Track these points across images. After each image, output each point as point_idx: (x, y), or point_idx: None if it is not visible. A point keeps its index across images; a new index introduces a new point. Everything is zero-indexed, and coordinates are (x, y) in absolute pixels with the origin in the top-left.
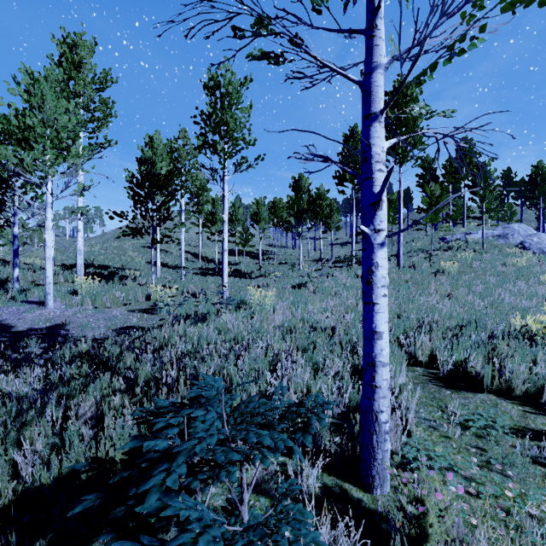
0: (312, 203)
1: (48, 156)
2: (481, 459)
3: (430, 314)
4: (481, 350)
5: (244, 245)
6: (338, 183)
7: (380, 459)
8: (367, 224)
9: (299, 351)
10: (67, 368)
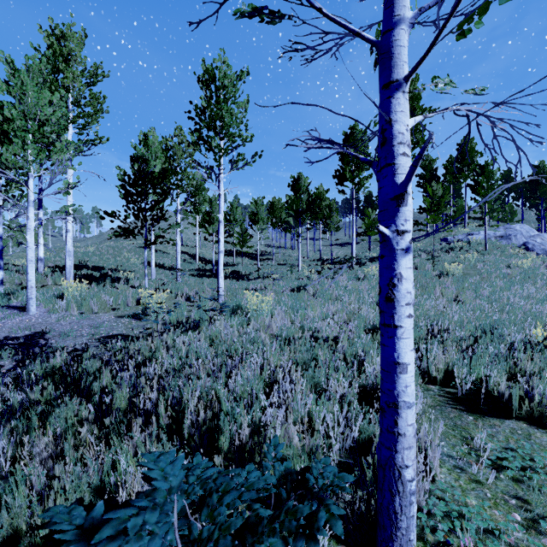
0: (312, 203)
1: (30, 151)
2: (525, 516)
3: (439, 321)
4: (502, 365)
5: (242, 245)
6: (338, 183)
7: (404, 528)
8: (387, 224)
9: (298, 366)
10: (29, 392)
